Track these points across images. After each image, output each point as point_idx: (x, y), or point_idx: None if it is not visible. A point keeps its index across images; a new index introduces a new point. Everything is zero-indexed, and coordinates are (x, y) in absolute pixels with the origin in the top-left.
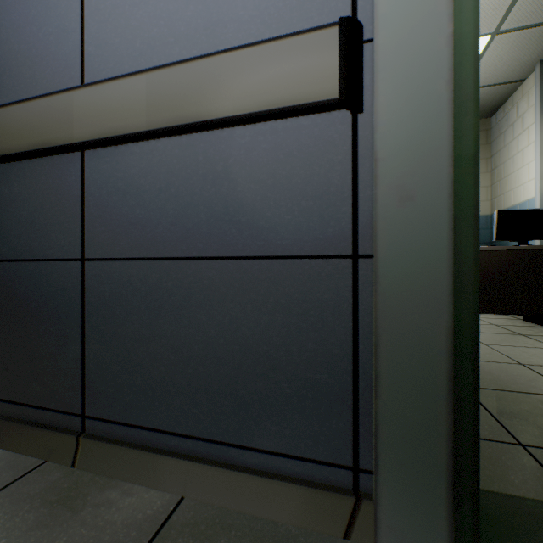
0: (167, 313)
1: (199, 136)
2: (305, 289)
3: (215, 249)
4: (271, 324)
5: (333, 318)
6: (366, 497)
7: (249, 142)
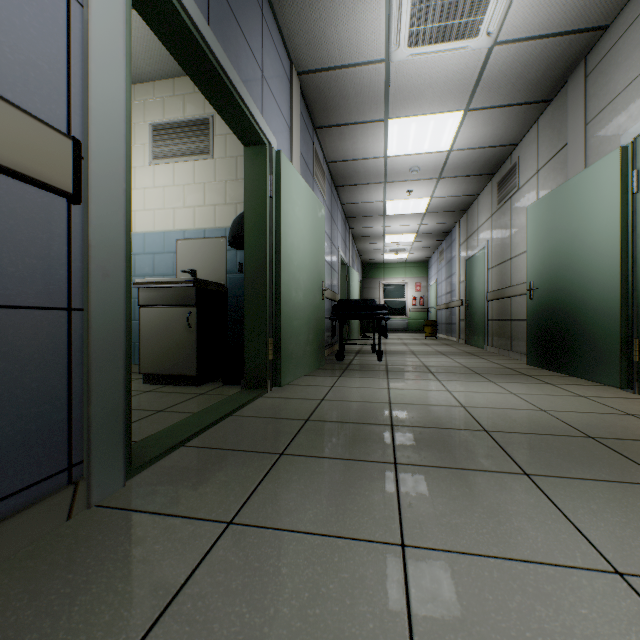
0: None
1: None
2: (30, 336)
3: None
4: None
5: (54, 358)
6: (82, 479)
7: None
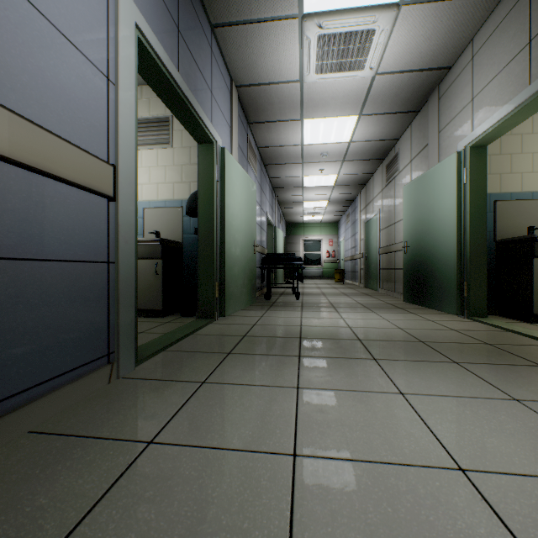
0: (5, 303)
1: (34, 173)
2: (92, 278)
3: (46, 254)
4: (77, 298)
5: (102, 290)
6: (115, 362)
7: (67, 193)
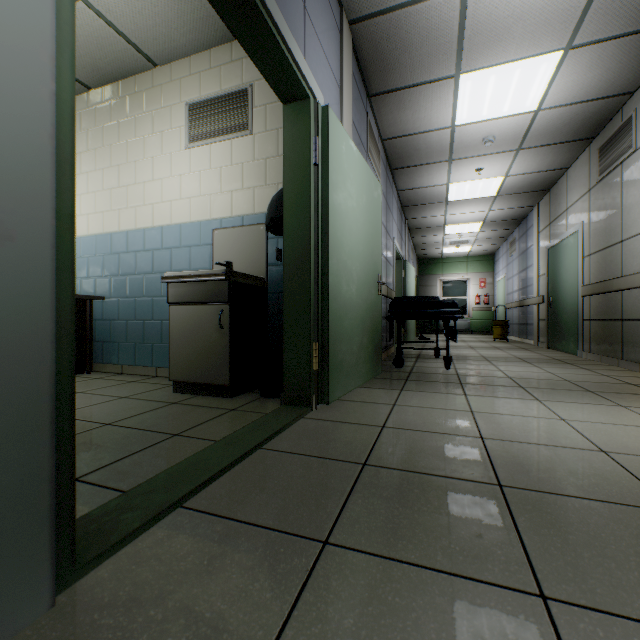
0: None
1: None
2: None
3: None
4: None
5: None
6: None
7: None
